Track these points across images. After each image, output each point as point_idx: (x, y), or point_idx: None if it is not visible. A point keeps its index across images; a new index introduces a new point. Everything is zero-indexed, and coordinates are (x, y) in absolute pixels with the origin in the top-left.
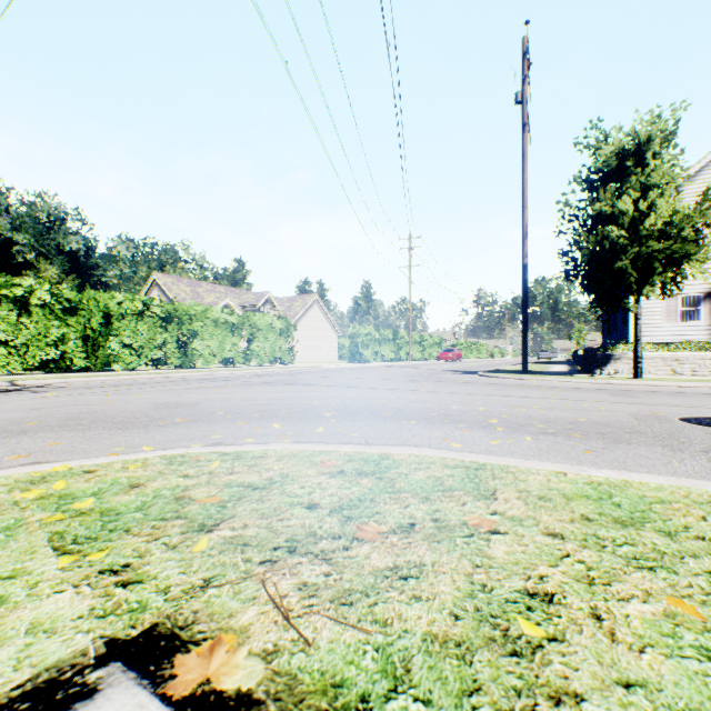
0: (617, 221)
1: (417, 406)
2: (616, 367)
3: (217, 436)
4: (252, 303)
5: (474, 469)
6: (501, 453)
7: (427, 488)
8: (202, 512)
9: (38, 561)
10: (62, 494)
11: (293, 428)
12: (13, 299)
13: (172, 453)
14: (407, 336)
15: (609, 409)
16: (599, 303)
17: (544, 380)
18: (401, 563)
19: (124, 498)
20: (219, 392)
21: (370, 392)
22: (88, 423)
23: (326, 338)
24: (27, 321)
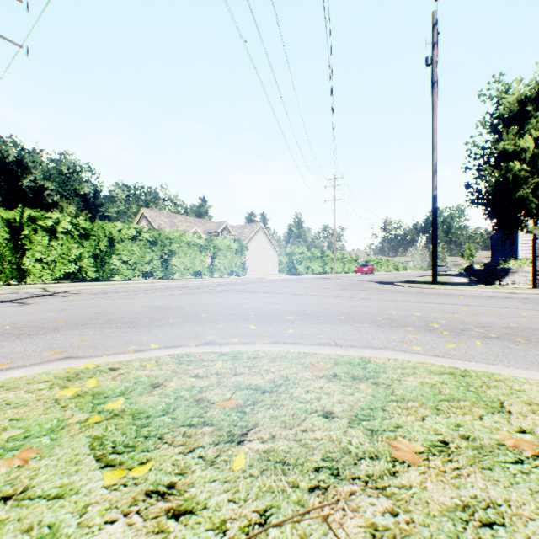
0: (518, 157)
1: (360, 310)
2: (513, 278)
3: (210, 336)
4: (214, 230)
5: (461, 376)
6: (463, 357)
7: (428, 396)
8: (225, 418)
9: (83, 475)
10: (95, 393)
11: (267, 329)
12: (46, 228)
13: (178, 352)
14: (331, 254)
15: (530, 315)
16: (501, 226)
17: (454, 289)
18: (469, 500)
19: (149, 398)
20: (196, 298)
21: (315, 299)
22: (103, 323)
23: (268, 256)
24: (55, 244)
